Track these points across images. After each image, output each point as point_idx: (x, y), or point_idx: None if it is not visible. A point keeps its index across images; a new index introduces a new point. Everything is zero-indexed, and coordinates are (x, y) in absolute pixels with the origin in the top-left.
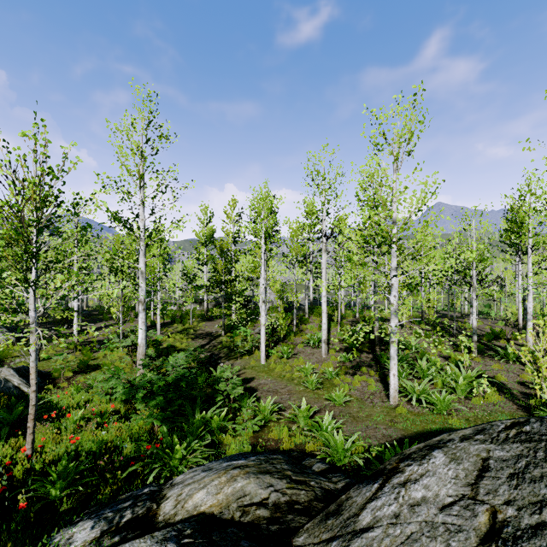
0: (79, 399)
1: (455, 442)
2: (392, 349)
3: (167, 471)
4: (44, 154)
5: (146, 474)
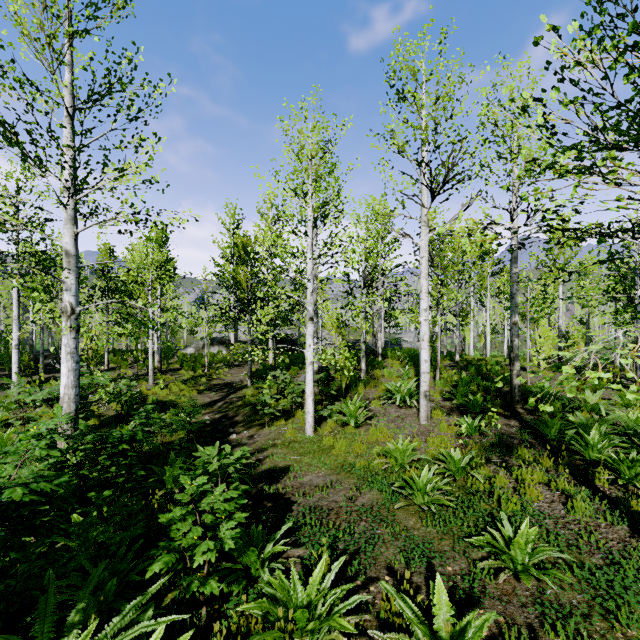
0: None
1: None
2: None
3: None
4: None
5: None
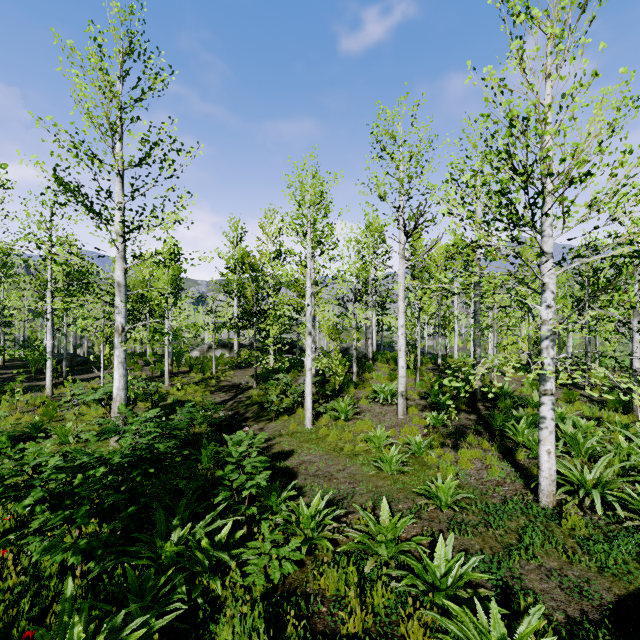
0: None
1: None
2: (545, 404)
3: None
4: None
5: None
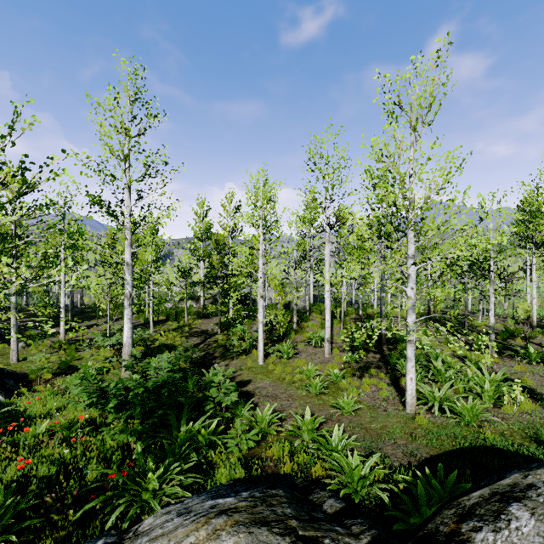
0: (51, 406)
1: (540, 491)
2: (409, 349)
3: (136, 507)
4: None
5: (110, 510)
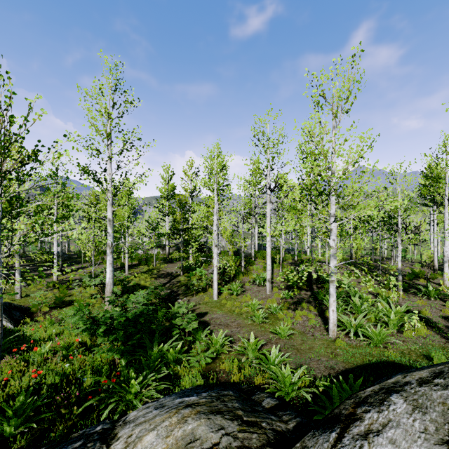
0: (51, 332)
1: (412, 385)
2: (331, 287)
3: (123, 405)
4: (5, 102)
5: (103, 408)
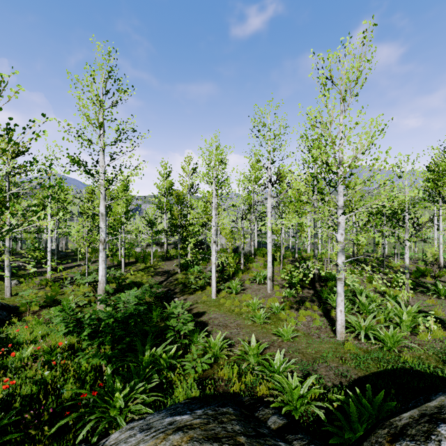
0: (37, 333)
1: None
2: (339, 285)
3: (105, 423)
4: None
5: (83, 424)
